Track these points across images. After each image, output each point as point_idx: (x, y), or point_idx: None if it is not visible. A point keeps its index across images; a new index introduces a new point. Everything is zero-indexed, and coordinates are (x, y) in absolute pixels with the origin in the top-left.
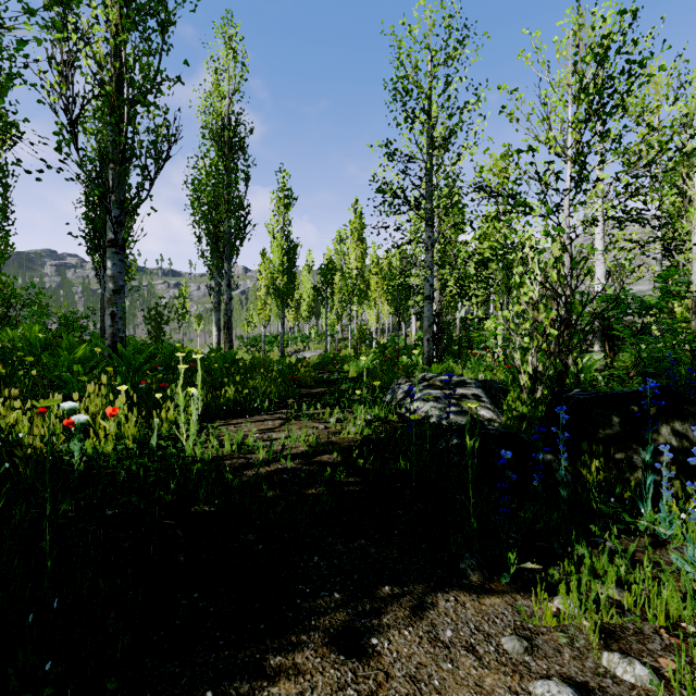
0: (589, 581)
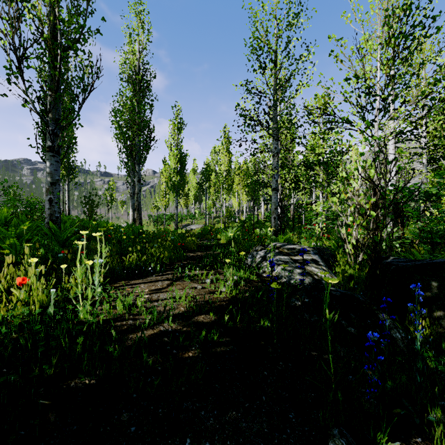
0: None
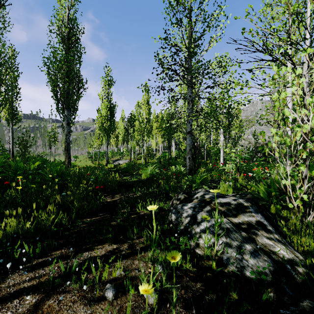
0: None
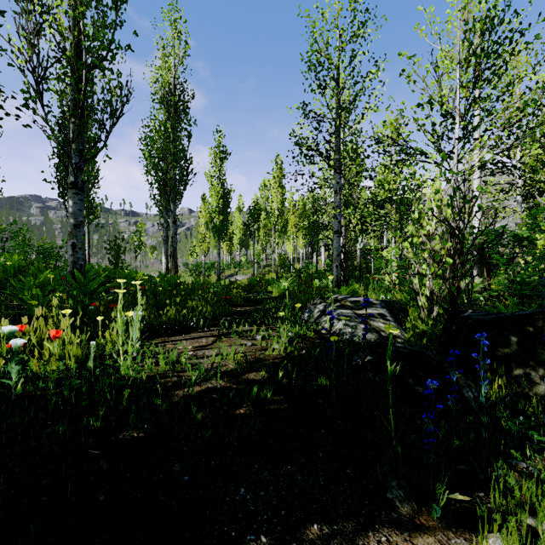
0: (517, 511)
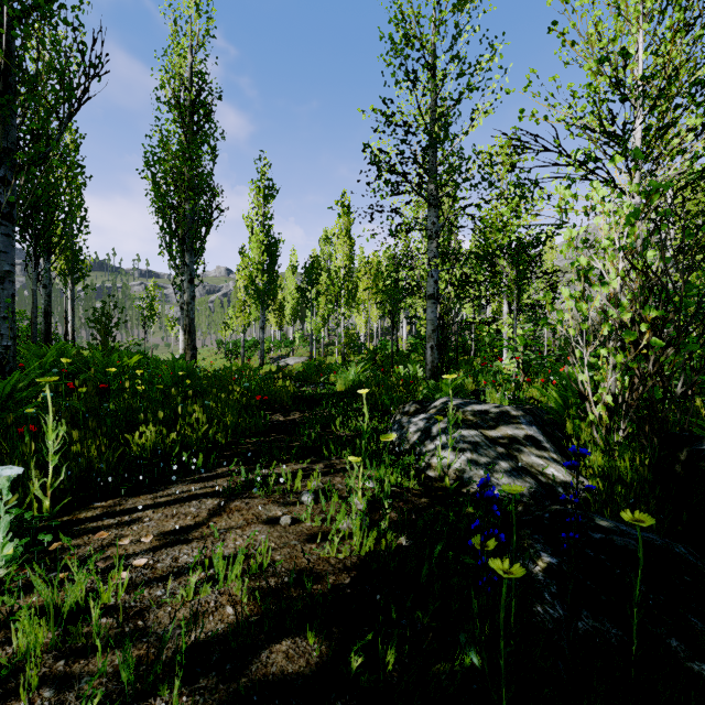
0: None
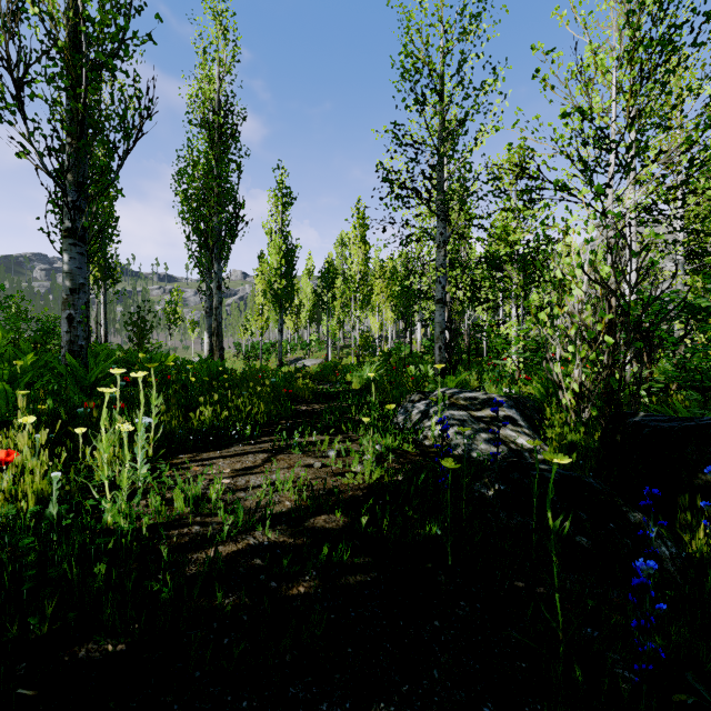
0: None
